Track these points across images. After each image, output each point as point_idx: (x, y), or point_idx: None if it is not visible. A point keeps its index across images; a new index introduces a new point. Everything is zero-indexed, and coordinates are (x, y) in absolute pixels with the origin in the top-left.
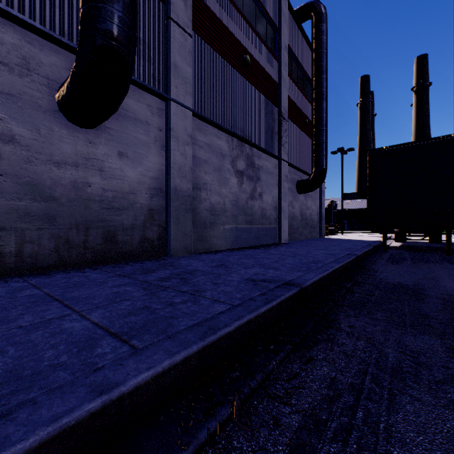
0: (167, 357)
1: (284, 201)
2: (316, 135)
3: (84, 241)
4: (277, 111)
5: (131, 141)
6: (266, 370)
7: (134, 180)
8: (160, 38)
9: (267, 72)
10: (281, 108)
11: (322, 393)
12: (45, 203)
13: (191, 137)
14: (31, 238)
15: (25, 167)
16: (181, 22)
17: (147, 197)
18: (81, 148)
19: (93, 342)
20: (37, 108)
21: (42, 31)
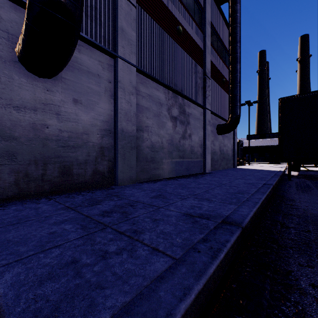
0: None
1: (208, 140)
2: (232, 90)
3: (42, 174)
4: (202, 71)
5: (85, 90)
6: None
7: (87, 123)
8: (110, 7)
9: (195, 41)
10: (205, 69)
11: None
12: (5, 142)
13: (135, 89)
14: None
15: None
16: None
17: (98, 137)
18: (39, 95)
19: None
20: None
21: None
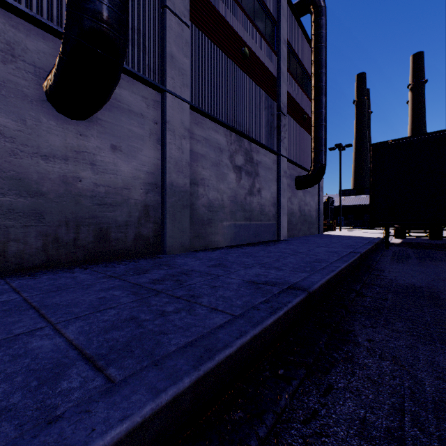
0: (150, 399)
1: (283, 197)
2: (315, 130)
3: (74, 239)
4: (276, 106)
5: (125, 134)
6: (277, 408)
7: (128, 175)
8: (156, 27)
9: (266, 66)
10: (280, 103)
11: (352, 444)
12: (31, 198)
13: (188, 131)
14: (16, 236)
15: (9, 160)
16: (178, 11)
17: (142, 193)
18: (71, 141)
19: (59, 371)
20: (22, 97)
21: (28, 14)
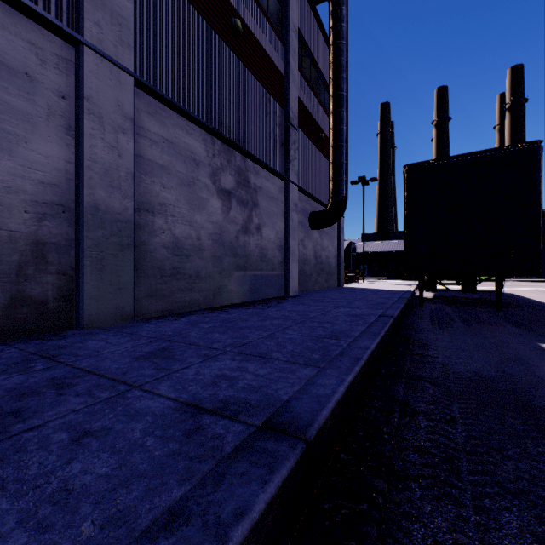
0: None
1: (293, 238)
2: (334, 153)
3: None
4: (283, 114)
5: None
6: None
7: None
8: None
9: (269, 56)
10: (288, 110)
11: None
12: None
13: (131, 121)
14: None
15: None
16: None
17: (27, 219)
18: None
19: None
20: None
21: None
